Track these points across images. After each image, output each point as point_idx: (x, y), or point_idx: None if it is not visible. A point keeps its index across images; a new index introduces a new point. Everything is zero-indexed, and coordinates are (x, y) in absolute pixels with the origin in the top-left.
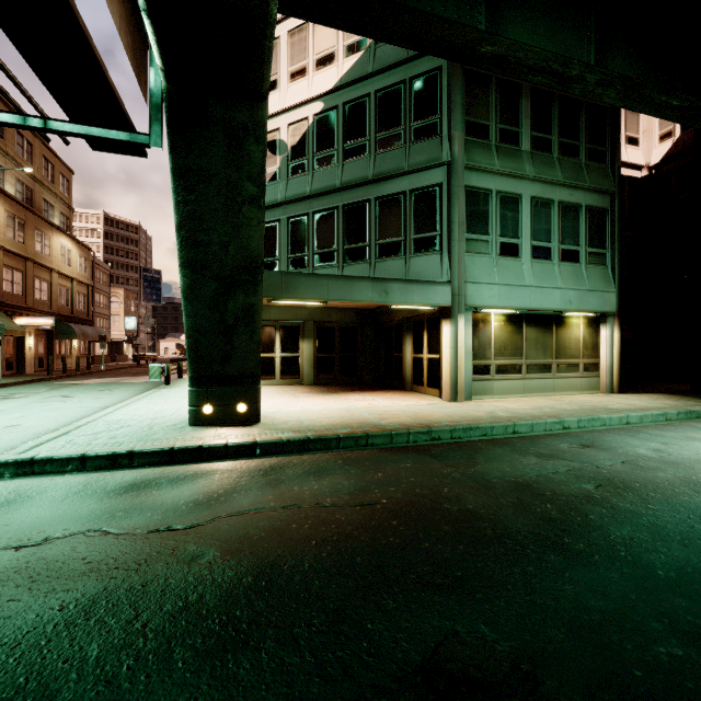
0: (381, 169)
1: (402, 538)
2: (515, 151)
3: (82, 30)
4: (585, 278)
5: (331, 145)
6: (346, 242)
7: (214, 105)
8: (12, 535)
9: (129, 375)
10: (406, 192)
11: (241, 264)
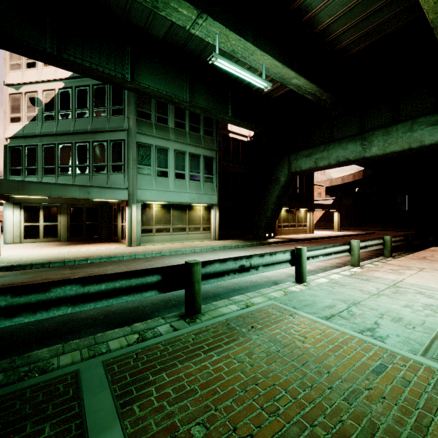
0: (95, 126)
1: None
2: (165, 127)
3: None
4: (202, 188)
5: (68, 108)
6: (77, 163)
7: None
8: None
9: None
10: (108, 140)
11: None
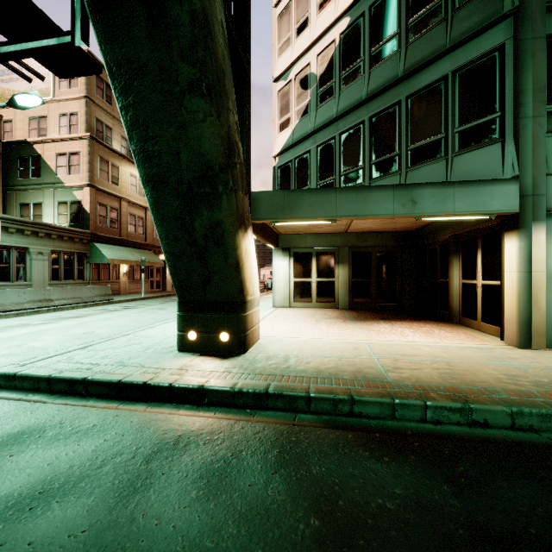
0: (413, 59)
1: None
2: None
3: None
4: None
5: (357, 57)
6: (373, 157)
7: None
8: None
9: None
10: (448, 75)
11: (197, 174)
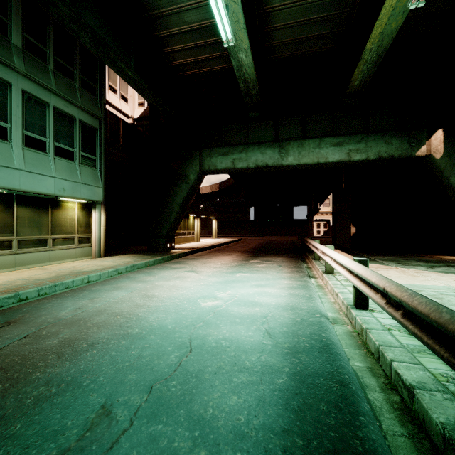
0: None
1: None
2: (2, 38)
3: None
4: (78, 174)
5: None
6: None
7: None
8: None
9: None
10: None
11: None
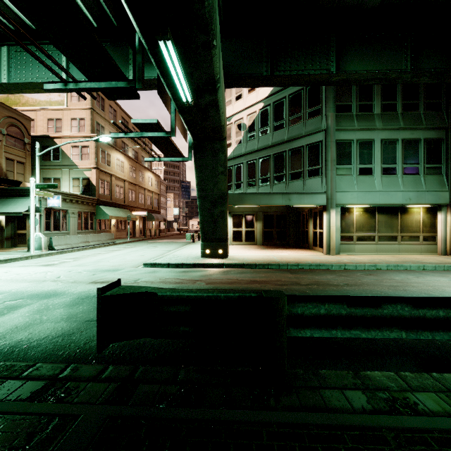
0: (291, 135)
1: (256, 286)
2: (369, 115)
3: (173, 143)
4: (422, 184)
5: (267, 124)
6: (274, 173)
7: (208, 144)
8: (158, 277)
9: (177, 238)
10: (304, 146)
11: (218, 196)
